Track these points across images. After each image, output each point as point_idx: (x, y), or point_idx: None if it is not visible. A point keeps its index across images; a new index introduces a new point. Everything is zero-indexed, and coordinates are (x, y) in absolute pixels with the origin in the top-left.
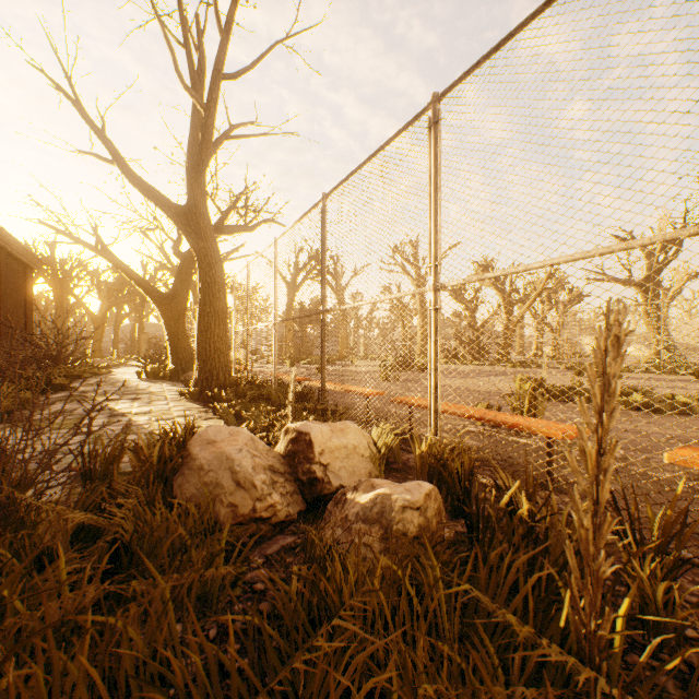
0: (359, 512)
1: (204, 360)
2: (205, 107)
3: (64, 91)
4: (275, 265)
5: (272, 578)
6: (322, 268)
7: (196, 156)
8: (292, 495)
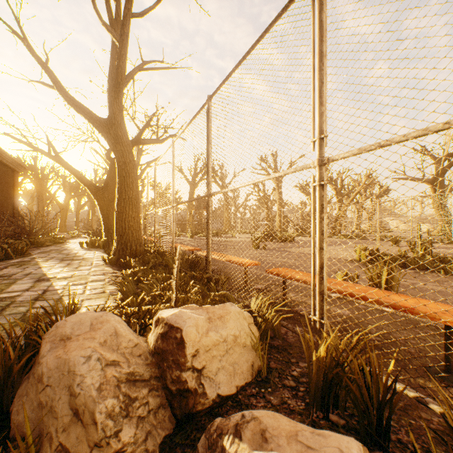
0: None
1: (121, 235)
2: (119, 40)
3: (17, 33)
4: (173, 162)
5: None
6: (207, 158)
7: (114, 80)
8: (156, 412)
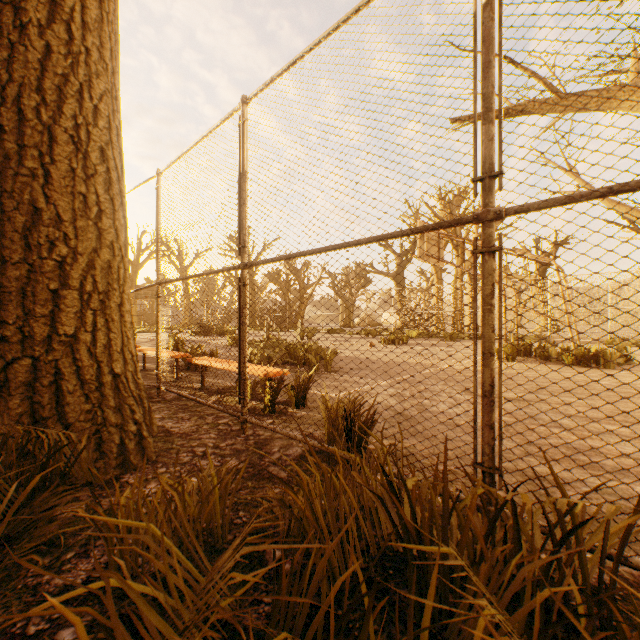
0: None
1: None
2: None
3: None
4: None
5: None
6: None
7: None
8: None
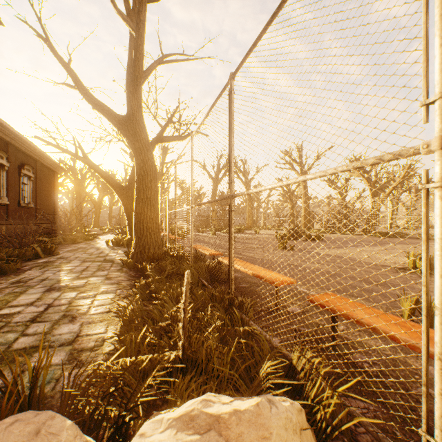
0: None
1: (139, 237)
2: (135, 29)
3: (41, 35)
4: (191, 158)
5: None
6: (229, 151)
7: (131, 74)
8: None
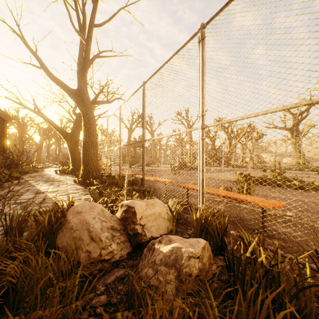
0: (162, 259)
1: (86, 165)
2: (86, 40)
3: (16, 32)
4: (120, 118)
5: (108, 303)
6: (143, 119)
7: (81, 65)
8: (124, 243)
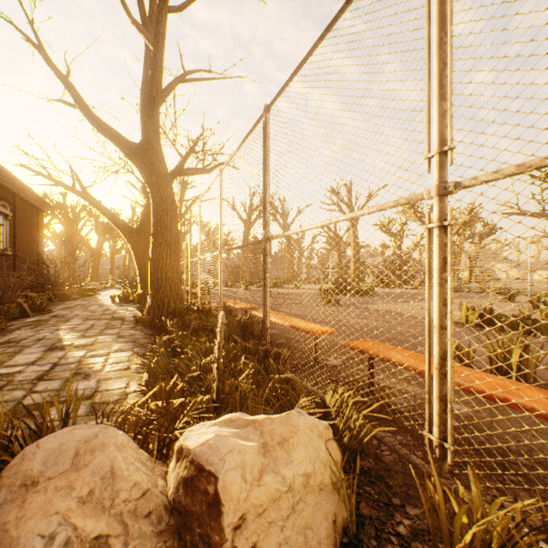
0: None
1: (156, 289)
2: (153, 42)
3: (32, 40)
4: (220, 196)
5: None
6: (264, 189)
7: (147, 94)
8: None
